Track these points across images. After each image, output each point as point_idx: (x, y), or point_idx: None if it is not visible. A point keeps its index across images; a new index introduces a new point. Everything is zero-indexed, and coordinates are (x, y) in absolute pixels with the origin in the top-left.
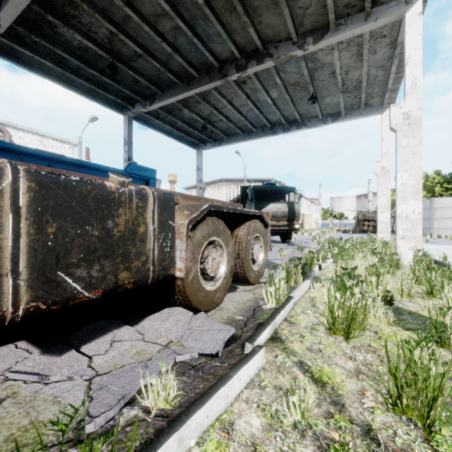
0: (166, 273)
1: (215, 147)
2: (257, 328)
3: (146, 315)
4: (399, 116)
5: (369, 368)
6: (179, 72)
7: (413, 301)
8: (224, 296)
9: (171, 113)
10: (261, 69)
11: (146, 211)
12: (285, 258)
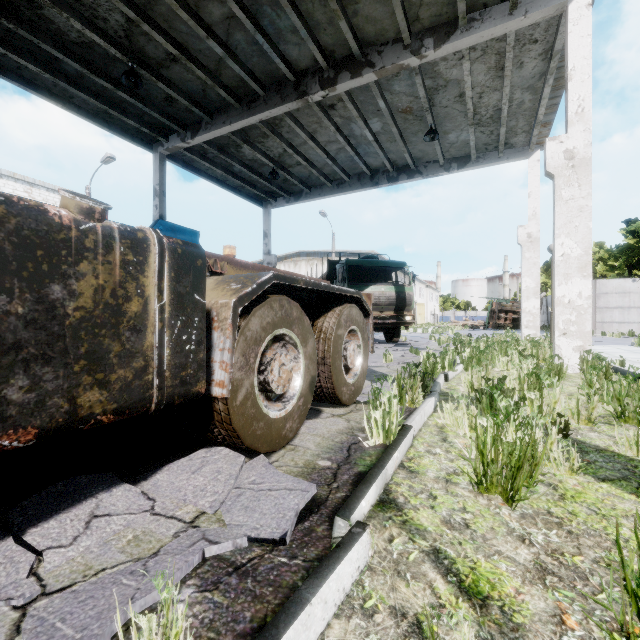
0: (188, 391)
1: (289, 203)
2: (355, 482)
3: (166, 461)
4: (559, 155)
5: (558, 560)
6: (235, 88)
7: (596, 429)
8: (301, 426)
9: (225, 151)
10: (358, 85)
11: (145, 272)
12: (393, 364)
